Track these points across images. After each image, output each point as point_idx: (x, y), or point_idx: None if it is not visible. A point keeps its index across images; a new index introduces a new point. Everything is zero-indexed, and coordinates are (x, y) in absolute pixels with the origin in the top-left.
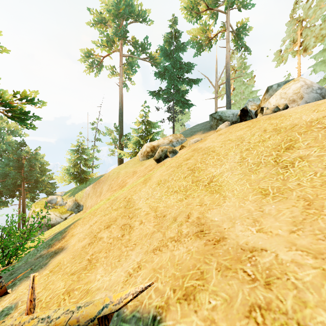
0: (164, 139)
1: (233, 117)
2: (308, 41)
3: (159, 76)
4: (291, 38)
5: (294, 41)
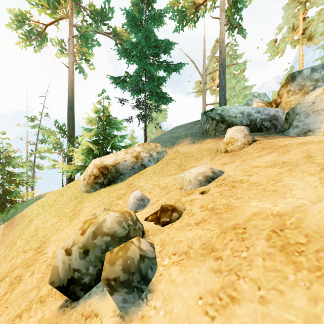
0: (128, 151)
1: (243, 119)
2: (315, 27)
3: (124, 53)
4: (289, 24)
5: (294, 28)
